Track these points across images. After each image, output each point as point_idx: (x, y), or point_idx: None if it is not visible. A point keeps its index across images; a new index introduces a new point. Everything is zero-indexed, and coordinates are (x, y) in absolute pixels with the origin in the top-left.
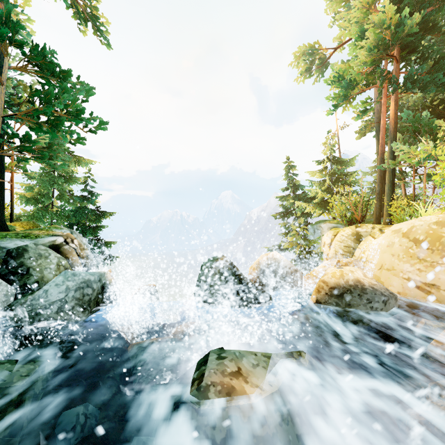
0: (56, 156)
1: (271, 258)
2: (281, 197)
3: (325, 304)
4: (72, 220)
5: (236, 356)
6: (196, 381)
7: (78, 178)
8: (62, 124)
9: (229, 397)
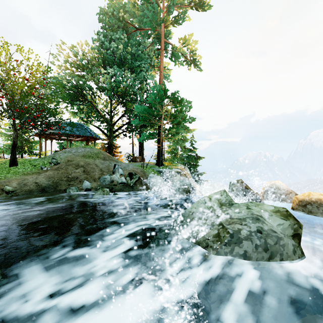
0: (179, 132)
1: (272, 183)
2: None
3: (296, 210)
4: (185, 161)
5: None
6: None
7: (188, 139)
8: (180, 124)
9: None
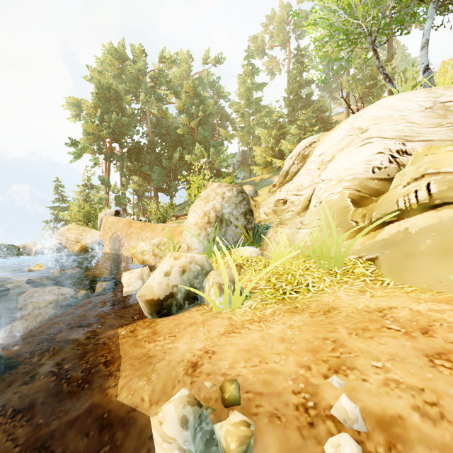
0: None
1: None
2: (52, 208)
3: None
4: None
5: None
6: None
7: None
8: None
9: None
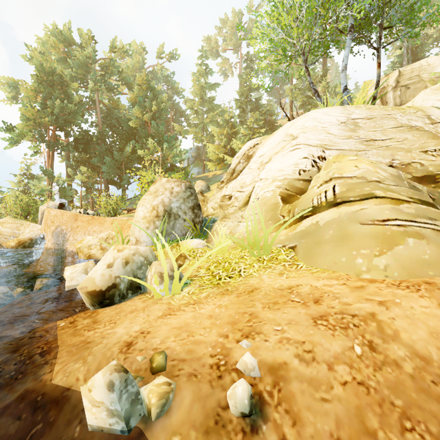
0: None
1: None
2: None
3: None
4: None
5: None
6: None
7: None
8: None
9: None
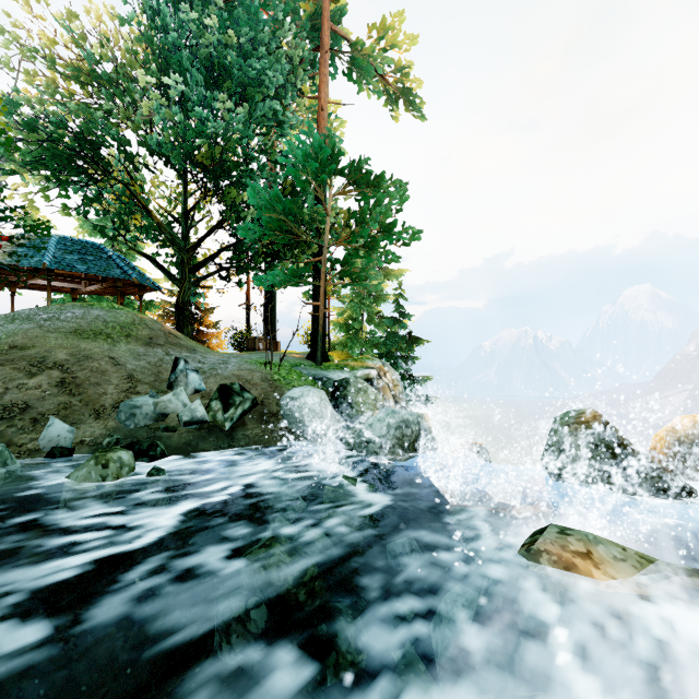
0: (367, 274)
1: None
2: None
3: None
4: (381, 348)
5: (587, 538)
6: (526, 544)
7: (387, 296)
8: (377, 243)
9: (567, 571)
